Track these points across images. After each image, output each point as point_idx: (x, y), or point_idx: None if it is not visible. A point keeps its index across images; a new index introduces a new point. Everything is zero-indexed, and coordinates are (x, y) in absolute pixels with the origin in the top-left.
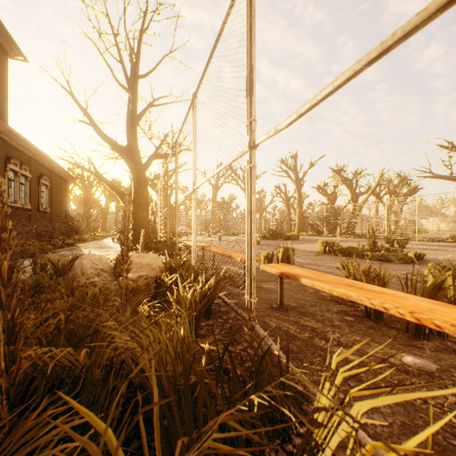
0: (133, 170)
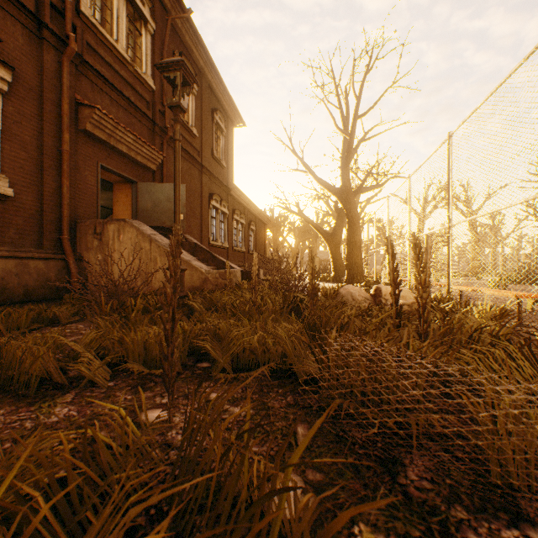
0: (347, 210)
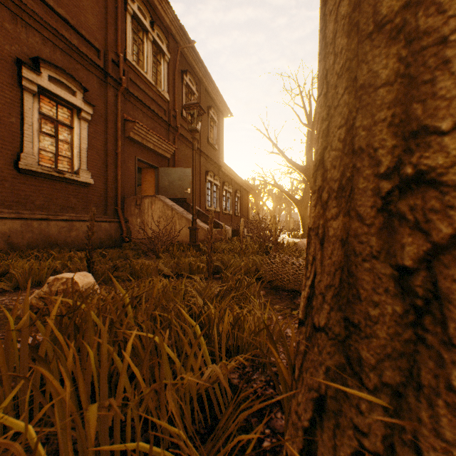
0: (310, 183)
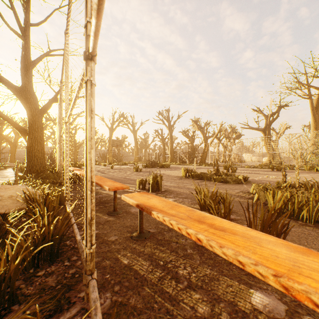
0: (27, 108)
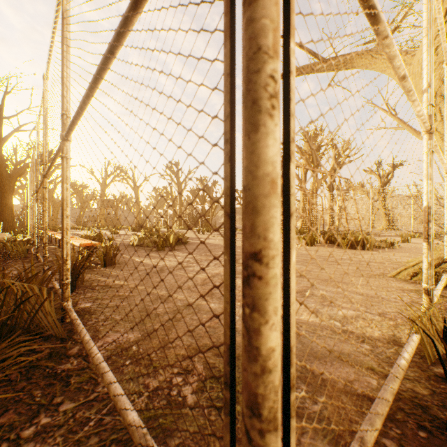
0: None
